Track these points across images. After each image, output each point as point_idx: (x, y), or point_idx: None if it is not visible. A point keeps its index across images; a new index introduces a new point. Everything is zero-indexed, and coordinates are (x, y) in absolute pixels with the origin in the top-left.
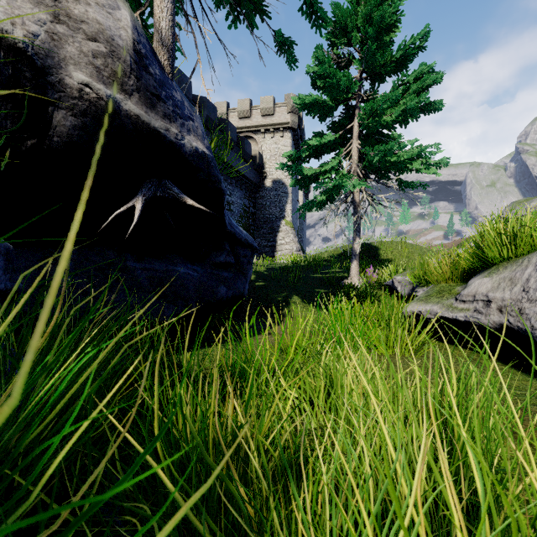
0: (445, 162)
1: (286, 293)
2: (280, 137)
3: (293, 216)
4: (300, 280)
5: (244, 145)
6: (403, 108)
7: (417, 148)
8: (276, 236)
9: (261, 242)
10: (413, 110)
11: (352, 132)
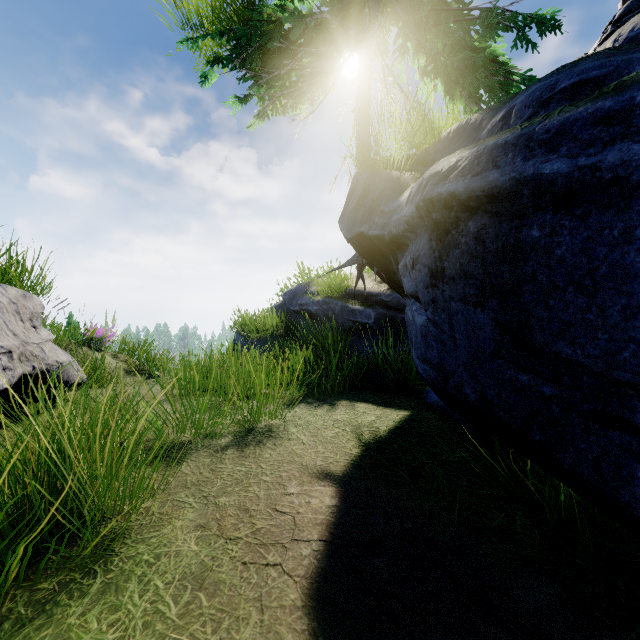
0: None
1: None
2: None
3: None
4: None
5: None
6: None
7: None
8: None
9: None
10: None
11: None
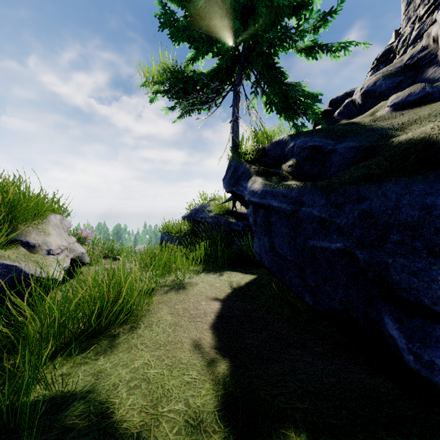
0: None
1: None
2: None
3: None
4: None
5: None
6: None
7: None
8: None
9: None
10: None
11: None
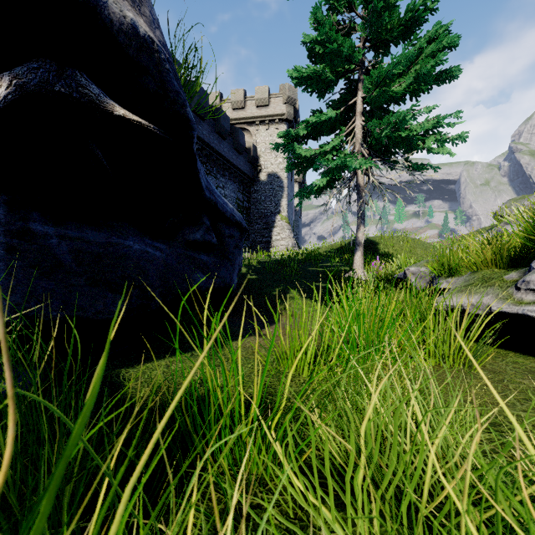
0: (464, 137)
1: (282, 287)
2: (275, 129)
3: (288, 211)
4: (298, 274)
5: (238, 136)
6: (416, 75)
7: (433, 119)
8: (271, 231)
9: (255, 237)
10: (428, 76)
11: (355, 111)
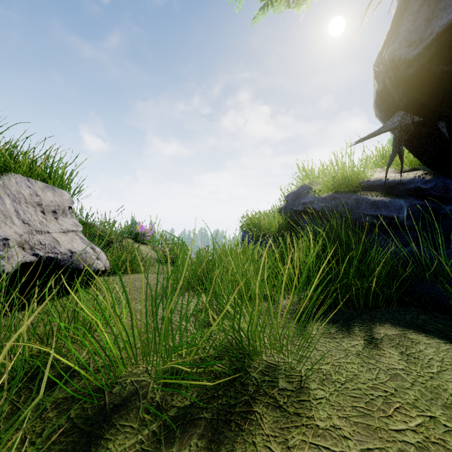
0: None
1: None
2: None
3: None
4: None
5: None
6: None
7: None
8: None
9: None
10: None
11: None
